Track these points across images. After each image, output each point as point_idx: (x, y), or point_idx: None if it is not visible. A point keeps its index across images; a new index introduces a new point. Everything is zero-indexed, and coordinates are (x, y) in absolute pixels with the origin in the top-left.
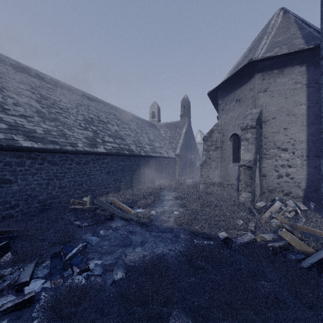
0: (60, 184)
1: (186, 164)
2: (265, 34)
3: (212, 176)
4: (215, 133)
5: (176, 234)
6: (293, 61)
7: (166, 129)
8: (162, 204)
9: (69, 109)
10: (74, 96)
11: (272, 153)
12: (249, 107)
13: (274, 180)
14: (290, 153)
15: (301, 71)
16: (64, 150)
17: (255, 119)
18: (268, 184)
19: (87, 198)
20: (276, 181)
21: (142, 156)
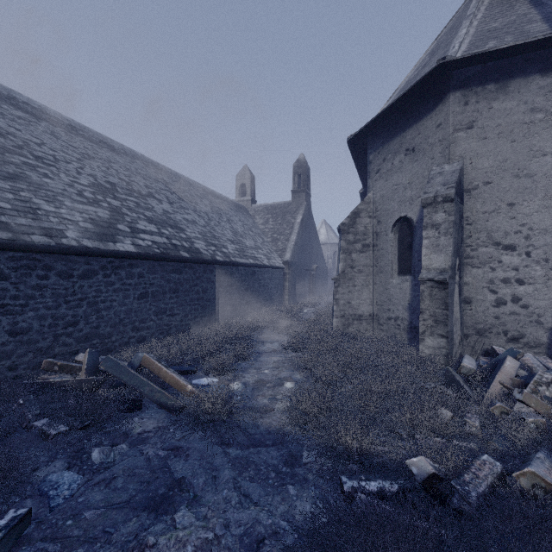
0: (14, 326)
1: (304, 279)
2: (465, 18)
3: (356, 302)
4: (363, 217)
5: (293, 453)
6: (527, 66)
7: (267, 216)
8: (258, 363)
9: (60, 161)
10: (80, 141)
11: (483, 254)
12: (435, 161)
13: (489, 310)
14: (522, 254)
15: (544, 86)
16: (23, 243)
17: (453, 184)
18: (475, 318)
19: (84, 355)
20: (492, 312)
21: (219, 262)
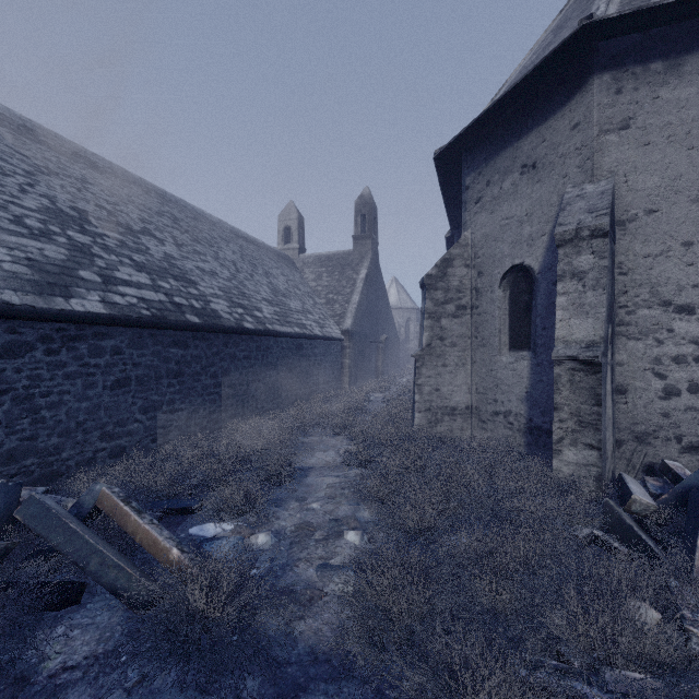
0: None
1: (369, 355)
2: None
3: (448, 389)
4: (458, 267)
5: None
6: None
7: (320, 269)
8: (303, 488)
9: None
10: (38, 149)
11: (645, 319)
12: (570, 180)
13: (653, 404)
14: None
15: None
16: None
17: (606, 209)
18: (633, 416)
19: None
20: (658, 407)
21: (248, 331)
